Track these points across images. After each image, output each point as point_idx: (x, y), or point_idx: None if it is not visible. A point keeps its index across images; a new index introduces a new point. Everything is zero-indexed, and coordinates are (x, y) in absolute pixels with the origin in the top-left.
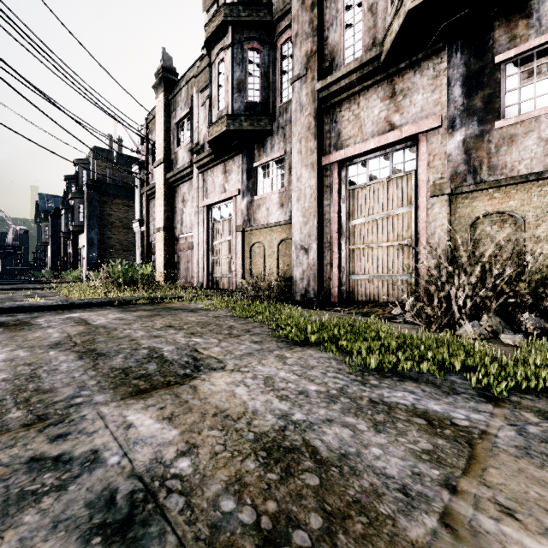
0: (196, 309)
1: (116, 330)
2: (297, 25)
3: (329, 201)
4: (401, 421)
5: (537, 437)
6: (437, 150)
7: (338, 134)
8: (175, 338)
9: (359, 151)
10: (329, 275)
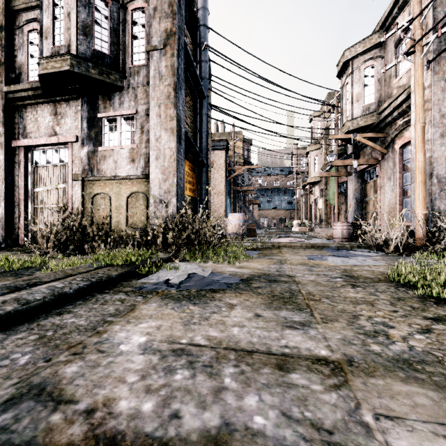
0: None
1: None
2: None
3: (18, 173)
4: None
5: None
6: (77, 154)
7: (24, 127)
8: None
9: (35, 143)
10: (18, 225)
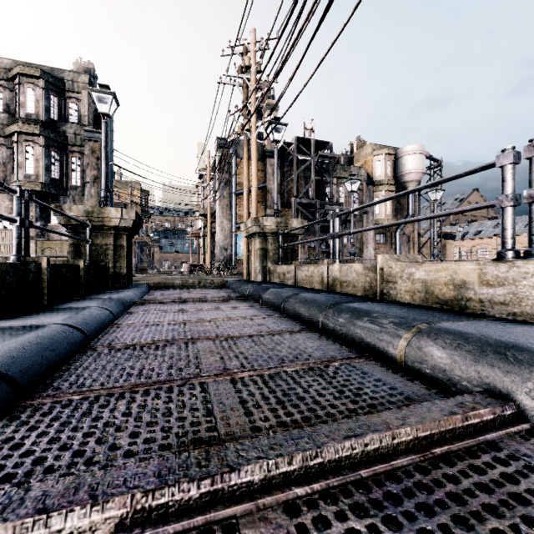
0: None
1: None
2: None
3: None
4: None
5: None
6: None
7: None
8: None
9: None
10: None
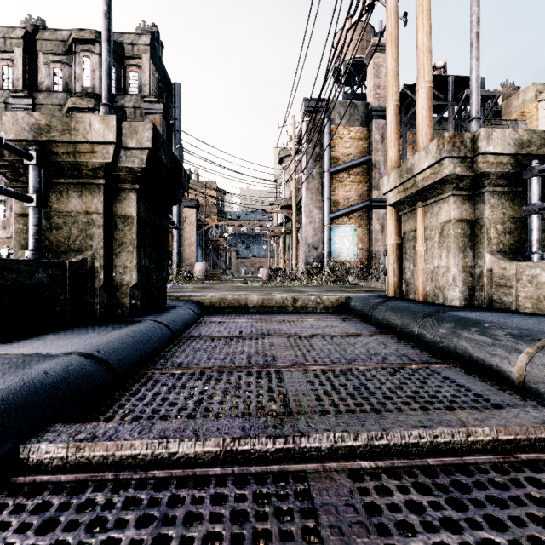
0: None
1: None
2: None
3: None
4: None
5: None
6: None
7: None
8: None
9: None
10: None
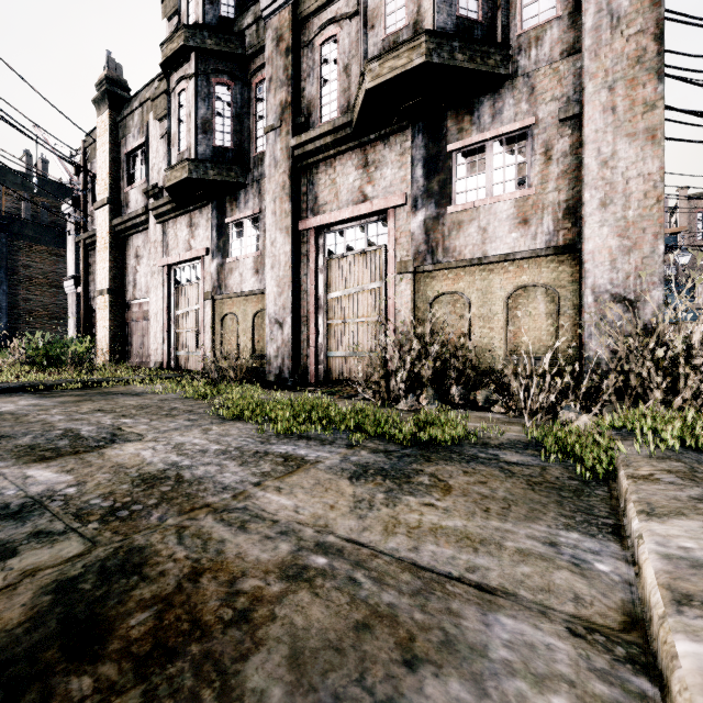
0: (142, 393)
1: (27, 416)
2: (271, 68)
3: (306, 271)
4: (265, 460)
5: (350, 462)
6: (404, 227)
7: (315, 197)
8: (100, 420)
9: (334, 219)
10: (306, 352)
